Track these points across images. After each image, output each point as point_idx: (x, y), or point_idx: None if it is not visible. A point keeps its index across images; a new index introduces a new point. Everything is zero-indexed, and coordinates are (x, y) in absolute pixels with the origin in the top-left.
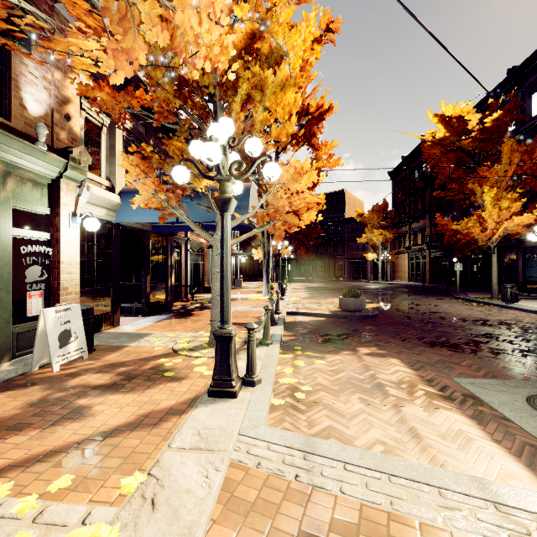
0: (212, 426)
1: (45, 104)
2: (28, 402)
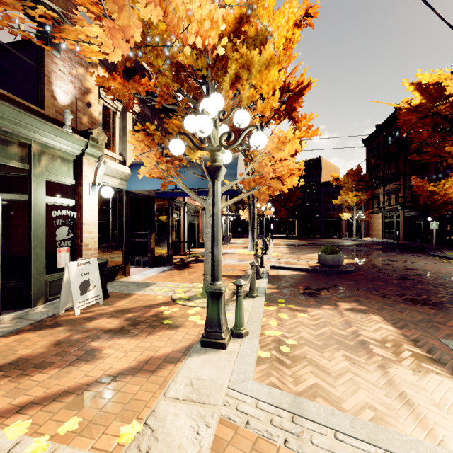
0: (204, 377)
1: (71, 95)
2: (53, 341)
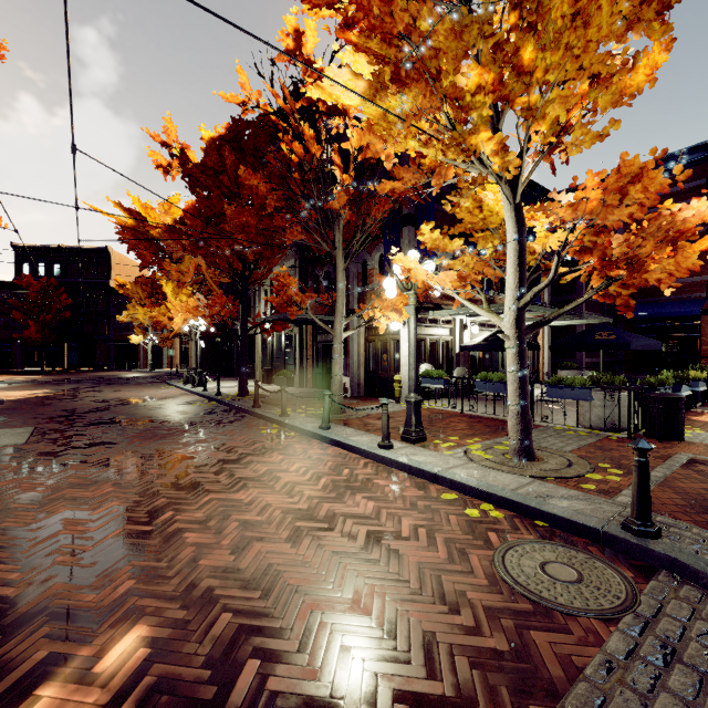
0: None
1: None
2: None
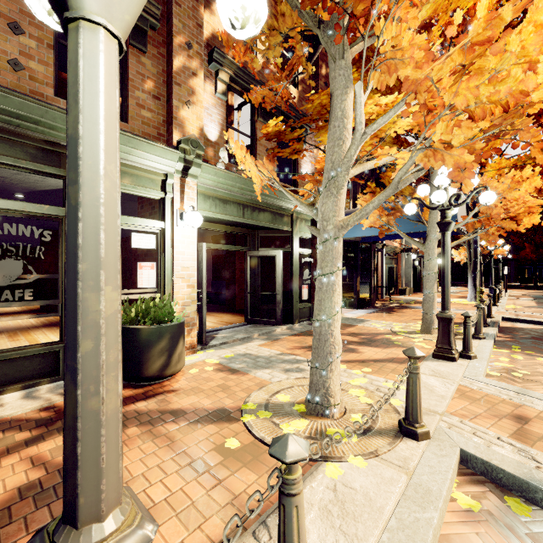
0: (441, 370)
1: (310, 171)
2: None
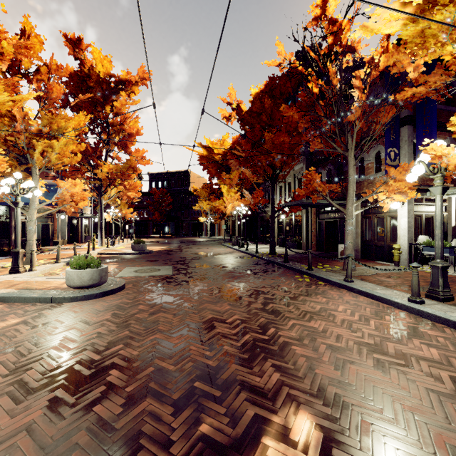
0: (4, 277)
1: None
2: None
